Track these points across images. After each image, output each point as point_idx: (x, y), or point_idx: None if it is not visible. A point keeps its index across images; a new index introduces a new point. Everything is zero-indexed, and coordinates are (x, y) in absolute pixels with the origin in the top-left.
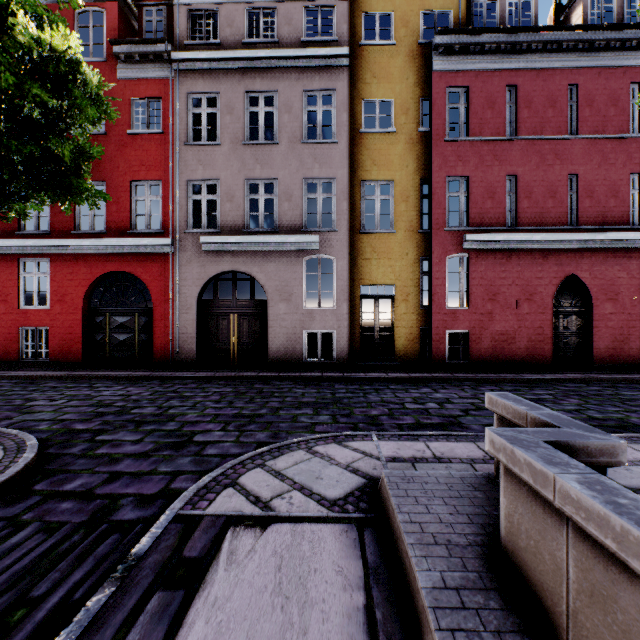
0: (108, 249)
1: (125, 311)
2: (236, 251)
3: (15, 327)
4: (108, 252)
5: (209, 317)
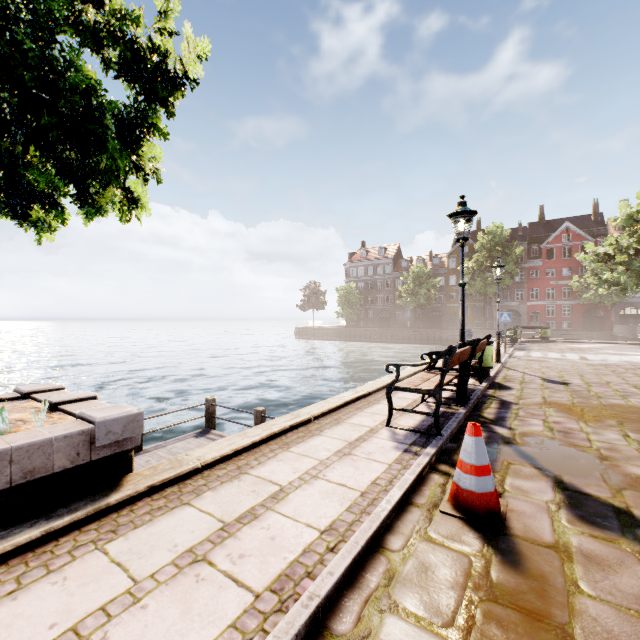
0: (590, 302)
1: (593, 317)
2: (632, 302)
3: (560, 321)
4: (590, 303)
5: (621, 319)
